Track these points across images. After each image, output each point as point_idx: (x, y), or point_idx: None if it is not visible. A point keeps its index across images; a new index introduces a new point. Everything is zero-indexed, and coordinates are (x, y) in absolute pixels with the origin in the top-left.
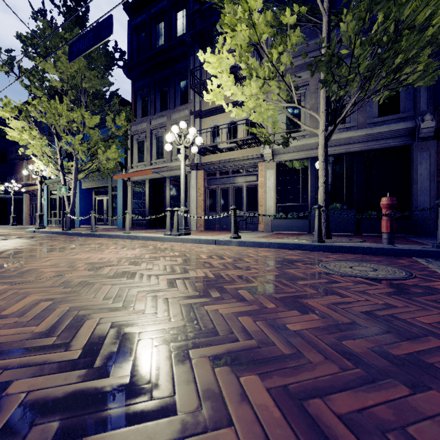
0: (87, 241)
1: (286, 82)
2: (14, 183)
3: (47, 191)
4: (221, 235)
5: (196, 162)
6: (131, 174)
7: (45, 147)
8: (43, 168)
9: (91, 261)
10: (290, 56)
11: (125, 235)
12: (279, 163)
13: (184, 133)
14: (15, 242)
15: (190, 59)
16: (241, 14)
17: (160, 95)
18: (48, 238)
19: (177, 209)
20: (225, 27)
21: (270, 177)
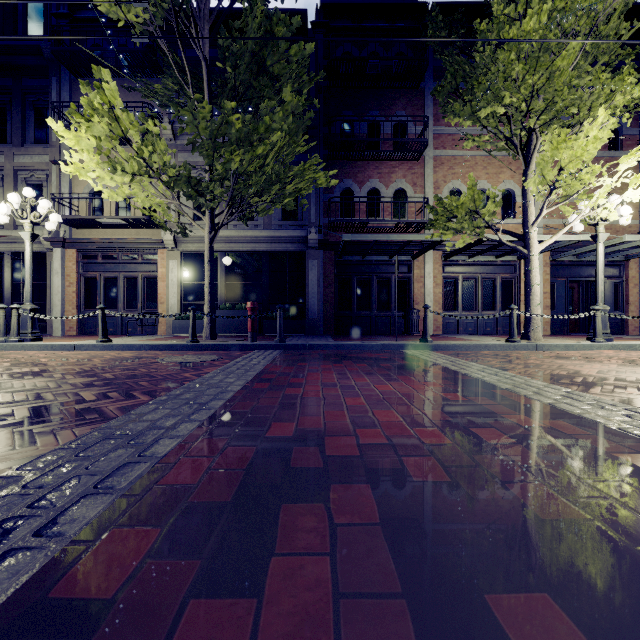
0: None
1: (162, 180)
2: None
3: None
4: (91, 340)
5: (62, 237)
6: None
7: None
8: None
9: None
10: (161, 158)
11: None
12: (185, 253)
13: (31, 203)
14: None
15: (53, 81)
16: (99, 106)
17: None
18: None
19: (18, 306)
20: (78, 117)
21: (174, 268)
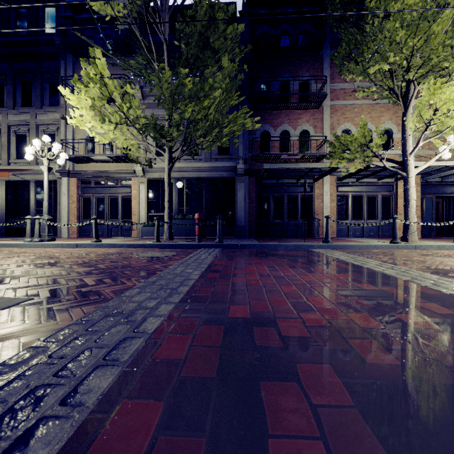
0: None
1: (136, 127)
2: None
3: None
4: (87, 240)
5: (67, 169)
6: None
7: None
8: None
9: None
10: (136, 112)
11: None
12: (150, 179)
13: (48, 146)
14: None
15: (61, 62)
16: (94, 76)
17: (22, 88)
18: None
19: (39, 217)
20: (79, 84)
21: (142, 190)
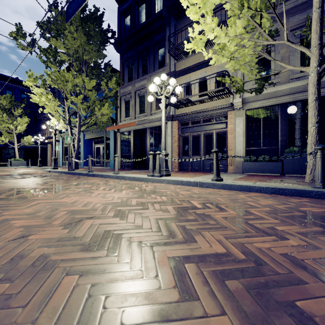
0: (83, 181)
1: (277, 15)
2: (40, 136)
3: (62, 141)
4: (198, 176)
5: (171, 114)
6: (120, 126)
7: (57, 107)
8: (56, 123)
9: (75, 208)
10: None
11: (114, 175)
12: (248, 111)
13: (165, 84)
14: (28, 180)
15: (166, 29)
16: None
17: (142, 63)
18: (55, 177)
19: (159, 152)
20: None
21: (239, 123)
